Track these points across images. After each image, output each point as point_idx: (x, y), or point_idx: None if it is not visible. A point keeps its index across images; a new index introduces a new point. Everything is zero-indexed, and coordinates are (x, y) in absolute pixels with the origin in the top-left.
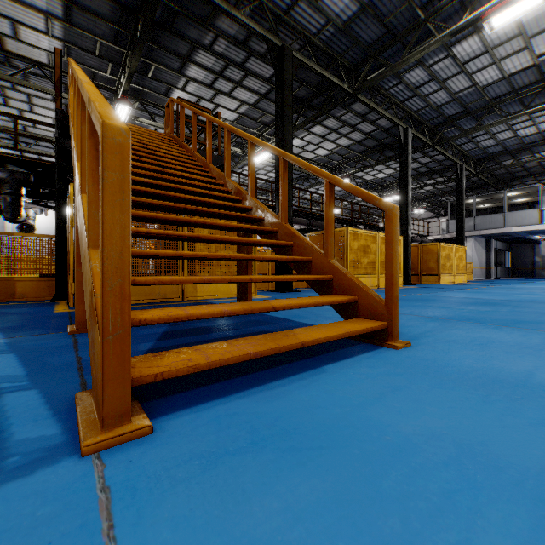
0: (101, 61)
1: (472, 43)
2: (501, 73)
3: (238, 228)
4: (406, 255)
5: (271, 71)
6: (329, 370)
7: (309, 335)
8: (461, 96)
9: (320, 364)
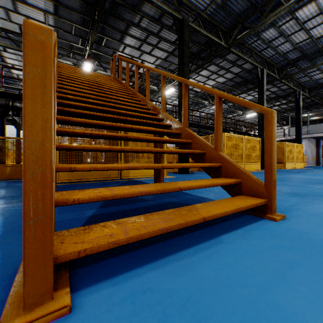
0: (75, 38)
1: (309, 9)
2: None
3: (154, 131)
4: (262, 150)
5: (175, 37)
6: (225, 240)
7: (208, 211)
8: (300, 46)
9: (217, 234)
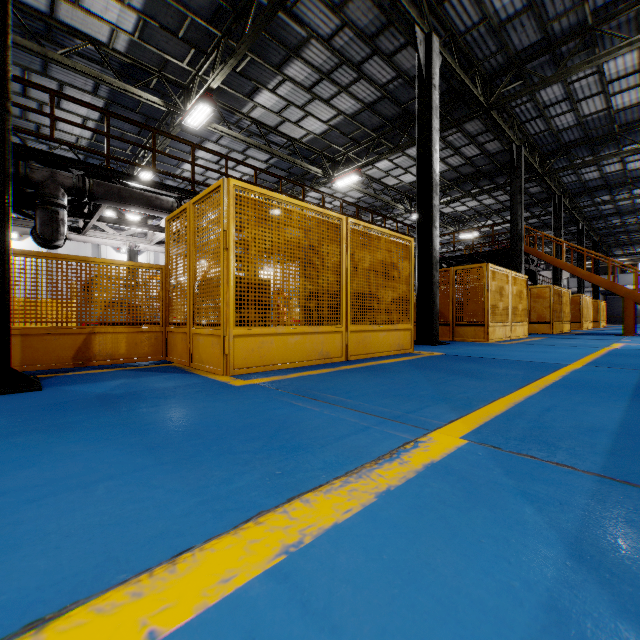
0: None
1: None
2: None
3: None
4: None
5: None
6: None
7: None
8: (619, 206)
9: None
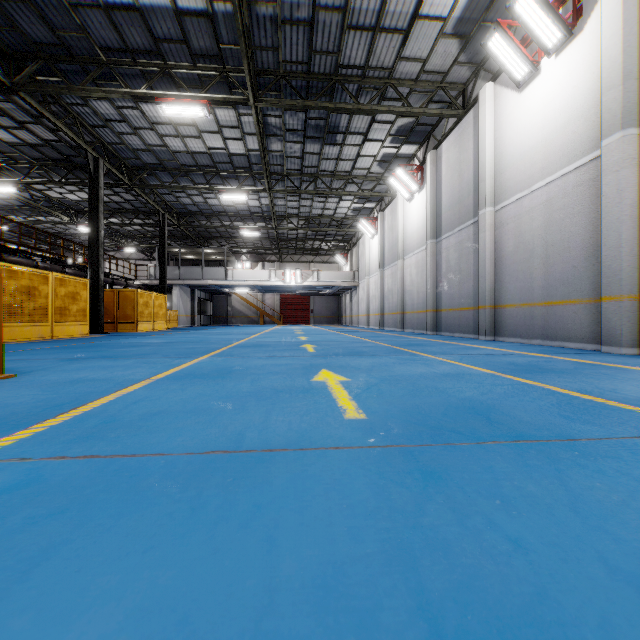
0: None
1: (158, 110)
2: (187, 148)
3: None
4: (97, 300)
5: None
6: None
7: None
8: (155, 150)
9: None
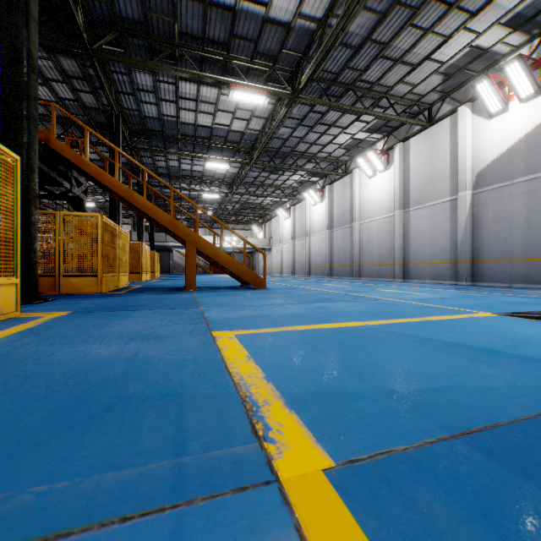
0: None
1: None
2: (191, 168)
3: None
4: None
5: (70, 96)
6: None
7: None
8: (171, 168)
9: None
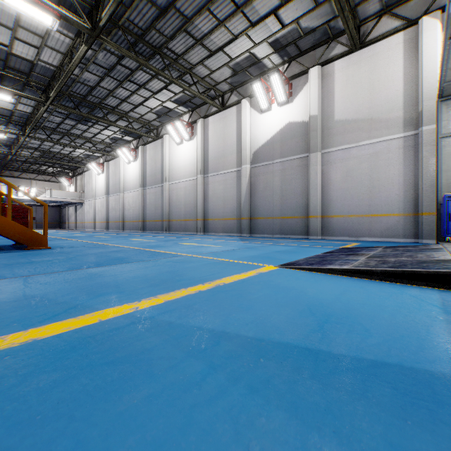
0: None
1: None
2: None
3: None
4: None
5: None
6: None
7: None
8: None
9: None
